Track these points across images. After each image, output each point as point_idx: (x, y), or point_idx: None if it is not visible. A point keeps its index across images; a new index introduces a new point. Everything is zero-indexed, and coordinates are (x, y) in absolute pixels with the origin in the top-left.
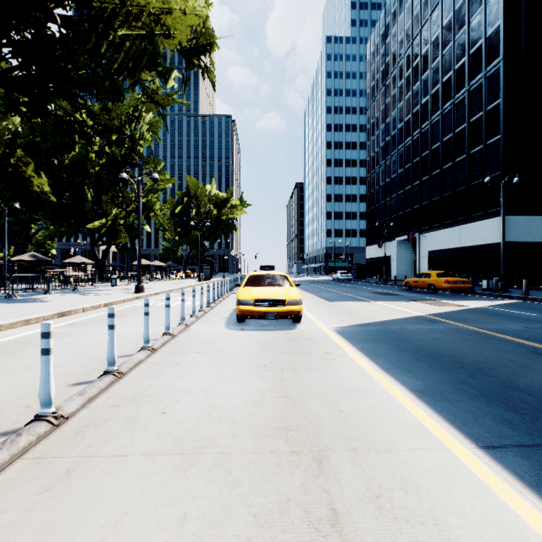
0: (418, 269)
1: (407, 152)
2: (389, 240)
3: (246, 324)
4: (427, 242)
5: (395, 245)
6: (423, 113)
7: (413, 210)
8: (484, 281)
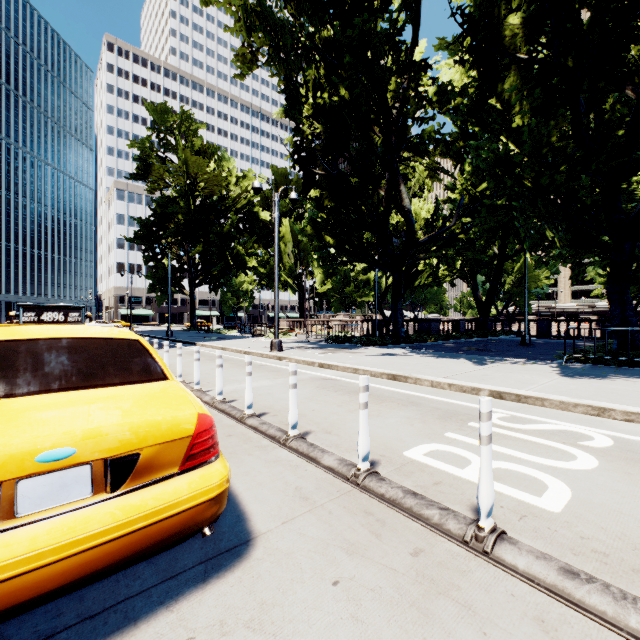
0: None
1: None
2: None
3: None
4: None
5: None
6: None
7: None
8: None
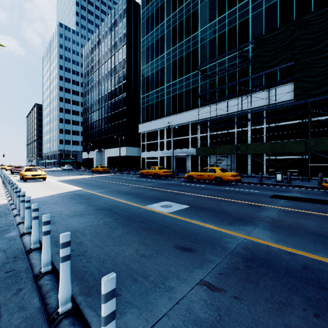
0: (104, 164)
1: (100, 112)
2: (93, 150)
3: (28, 182)
4: (107, 153)
5: (95, 153)
6: (106, 98)
7: (102, 138)
8: (116, 168)
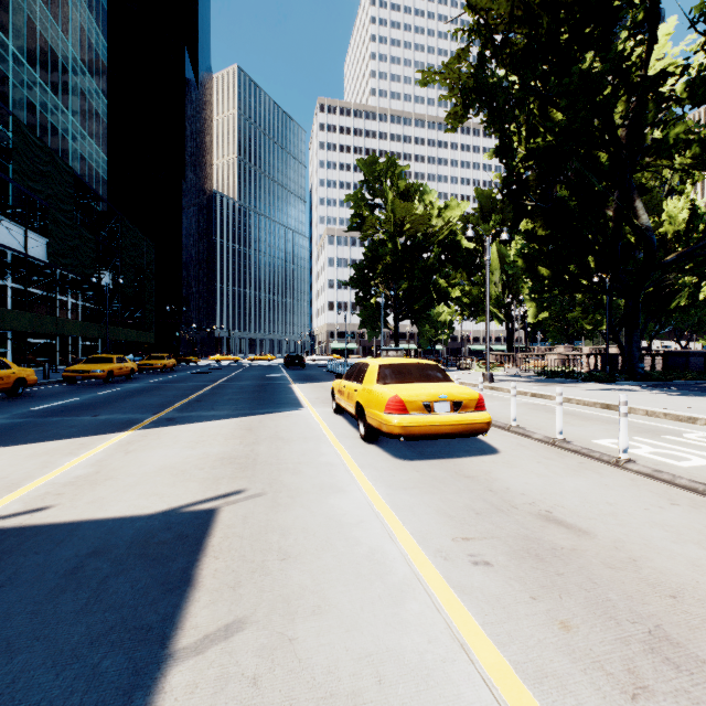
0: None
1: None
2: None
3: None
4: None
5: None
6: None
7: None
8: None
